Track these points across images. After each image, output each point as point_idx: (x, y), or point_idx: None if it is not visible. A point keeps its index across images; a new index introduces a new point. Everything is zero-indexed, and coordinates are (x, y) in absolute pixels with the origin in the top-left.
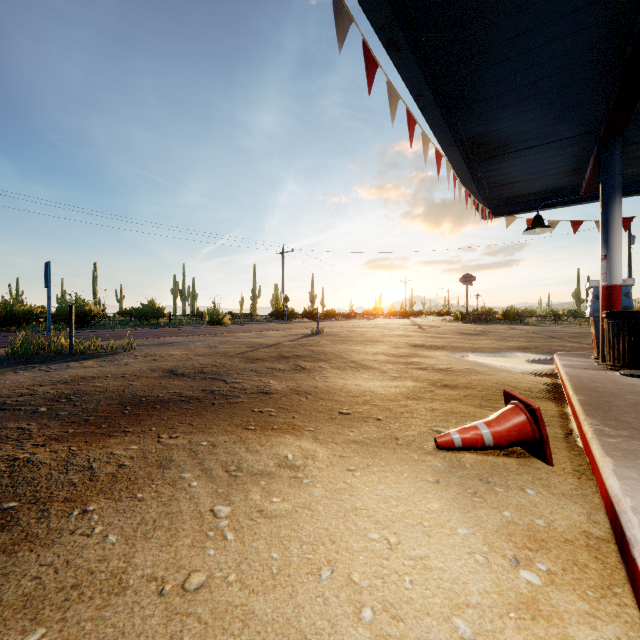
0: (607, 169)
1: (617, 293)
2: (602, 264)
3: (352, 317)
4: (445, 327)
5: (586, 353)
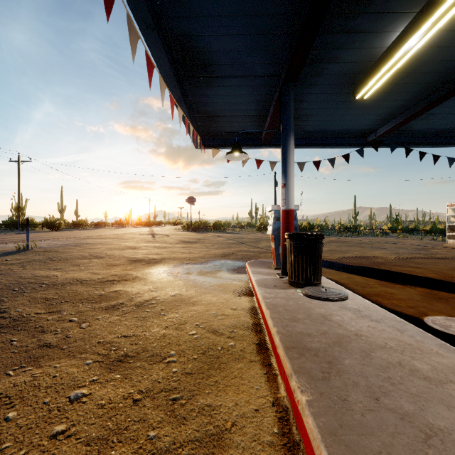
0: (286, 110)
1: (292, 216)
2: (282, 191)
3: (101, 226)
4: (173, 236)
5: (266, 260)
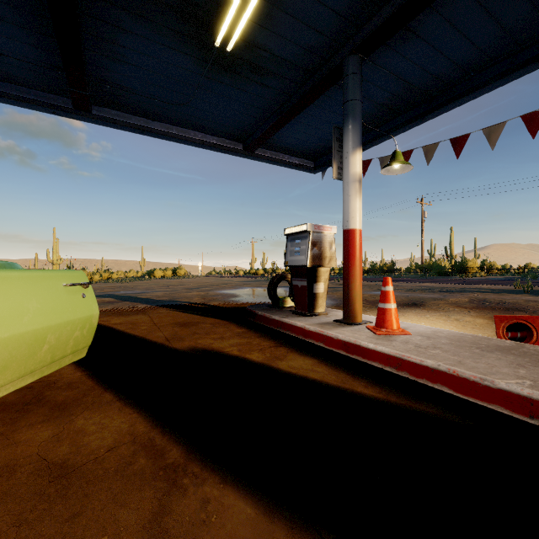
0: None
1: None
2: None
3: None
4: None
5: None
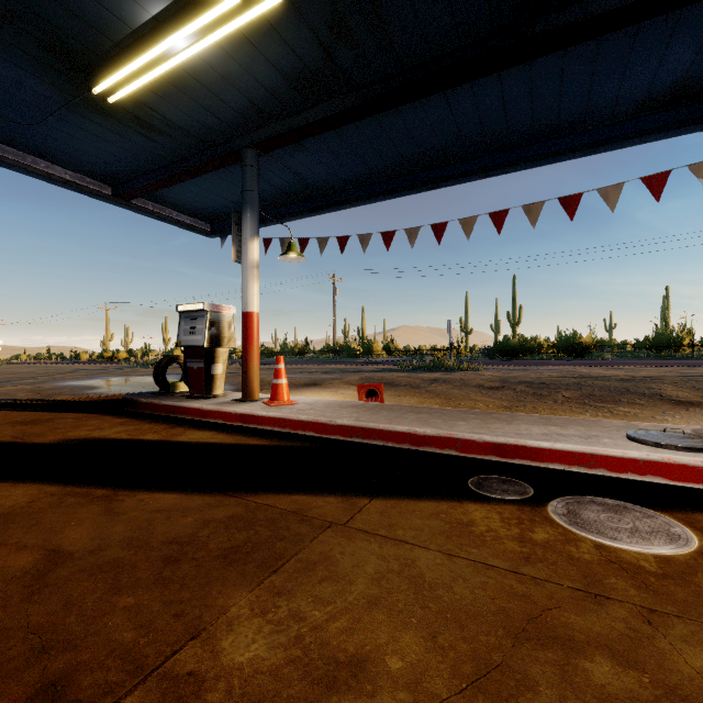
0: None
1: None
2: None
3: None
4: None
5: None
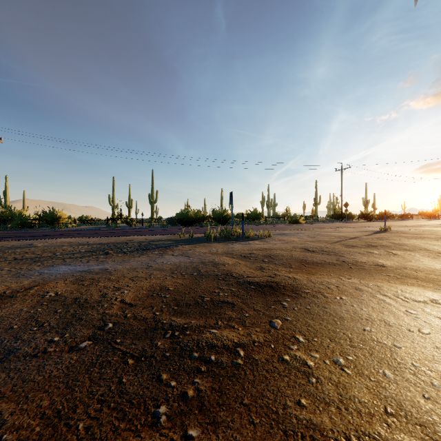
0: None
1: None
2: None
3: (408, 218)
4: None
5: None
